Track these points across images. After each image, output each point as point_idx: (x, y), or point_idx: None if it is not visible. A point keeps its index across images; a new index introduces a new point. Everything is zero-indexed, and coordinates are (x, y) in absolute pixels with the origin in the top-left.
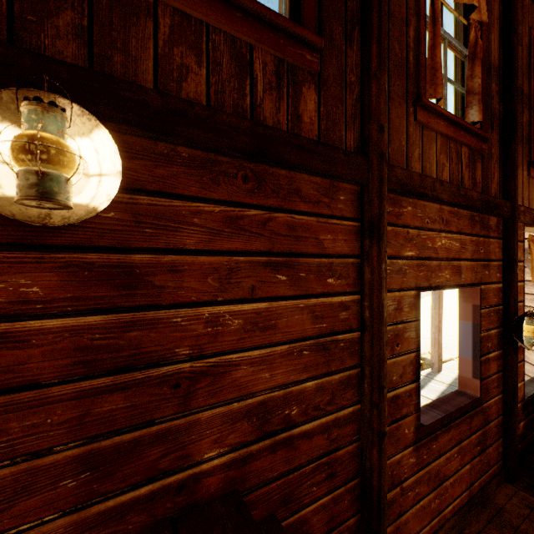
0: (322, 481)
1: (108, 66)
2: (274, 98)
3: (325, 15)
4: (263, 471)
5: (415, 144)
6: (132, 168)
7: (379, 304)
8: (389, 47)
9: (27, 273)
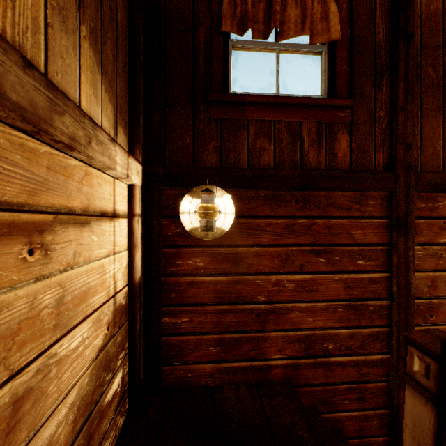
0: (353, 400)
1: (228, 160)
2: (315, 148)
3: (356, 78)
4: (308, 377)
5: None
6: (237, 206)
7: (405, 282)
8: (421, 75)
9: (199, 257)
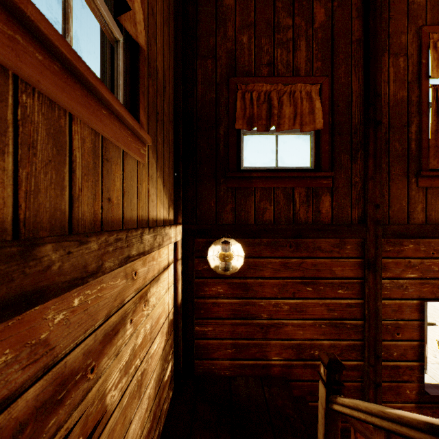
0: None
1: (240, 217)
2: (305, 207)
3: (336, 154)
4: (299, 375)
5: (418, 202)
6: (247, 250)
7: (374, 307)
8: (389, 149)
9: (220, 285)
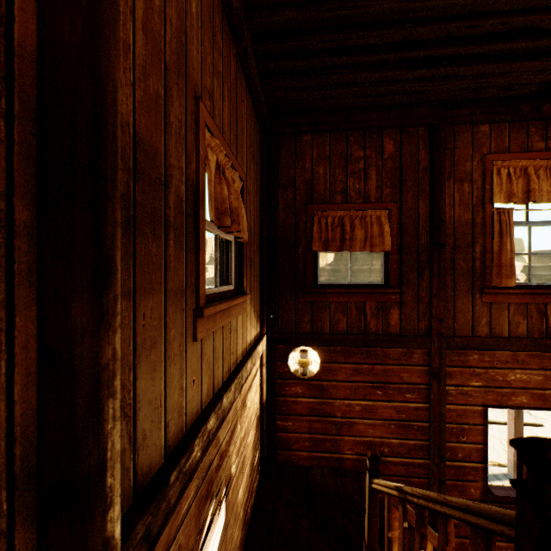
0: None
1: (316, 327)
2: (375, 319)
3: (404, 271)
4: None
5: (482, 316)
6: (323, 356)
7: (438, 412)
8: (454, 267)
9: (299, 386)
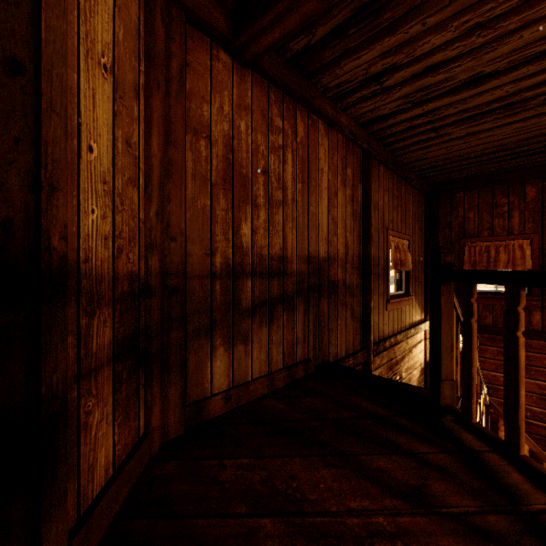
0: (544, 445)
1: None
2: None
3: None
4: None
5: None
6: None
7: None
8: None
9: None
